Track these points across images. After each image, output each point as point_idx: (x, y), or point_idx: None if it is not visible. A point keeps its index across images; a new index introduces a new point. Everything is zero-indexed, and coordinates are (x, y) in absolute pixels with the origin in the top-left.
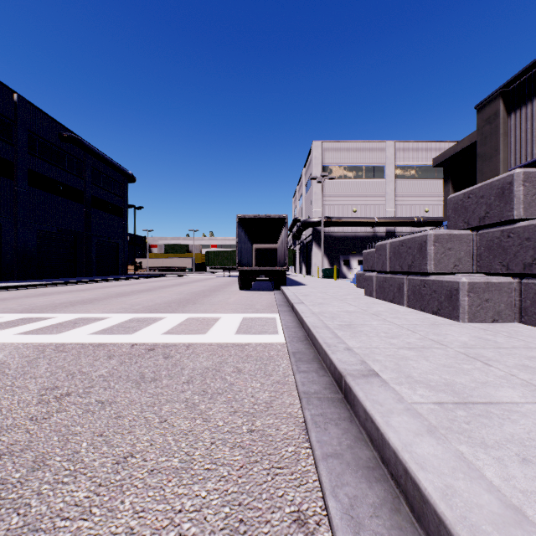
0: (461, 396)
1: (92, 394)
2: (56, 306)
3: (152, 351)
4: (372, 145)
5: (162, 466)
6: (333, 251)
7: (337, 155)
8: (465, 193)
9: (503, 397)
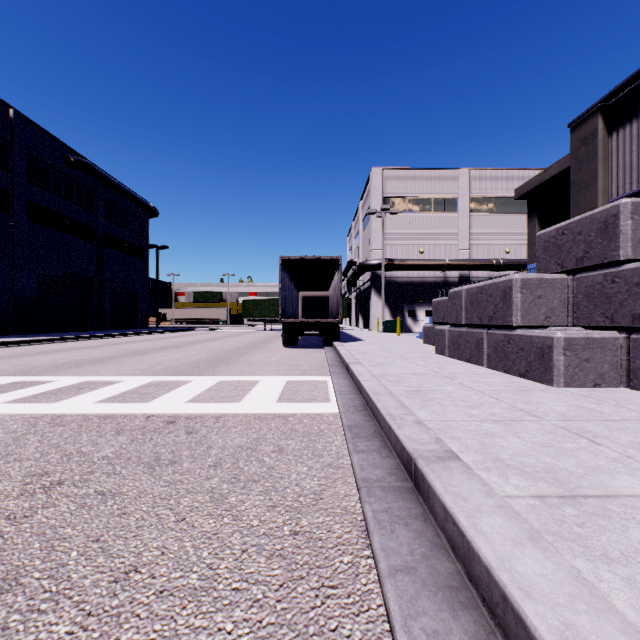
0: (568, 487)
1: (91, 482)
2: (58, 367)
3: (173, 424)
4: (442, 173)
5: (176, 584)
6: (396, 300)
7: (401, 184)
8: (558, 228)
9: (622, 488)
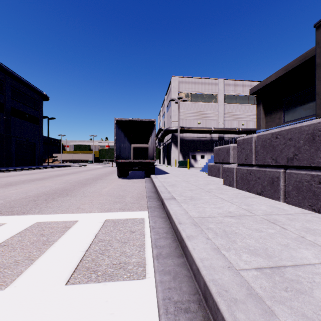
0: None
1: None
2: None
3: None
4: (210, 81)
5: None
6: (185, 149)
7: (188, 86)
8: None
9: None
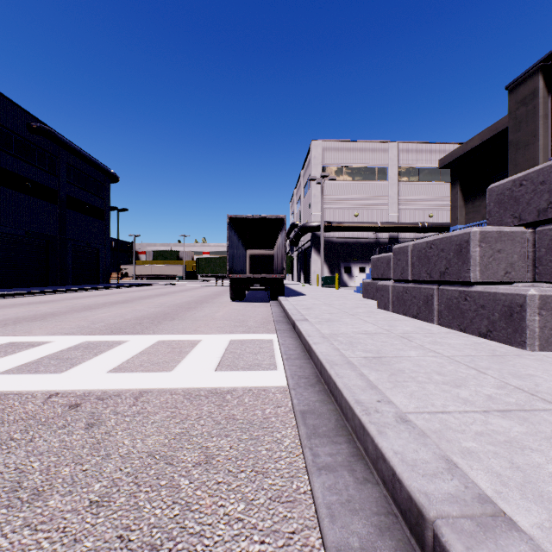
0: None
1: None
2: None
3: (75, 409)
4: (374, 145)
5: None
6: (334, 258)
7: (338, 155)
8: (515, 179)
9: None
